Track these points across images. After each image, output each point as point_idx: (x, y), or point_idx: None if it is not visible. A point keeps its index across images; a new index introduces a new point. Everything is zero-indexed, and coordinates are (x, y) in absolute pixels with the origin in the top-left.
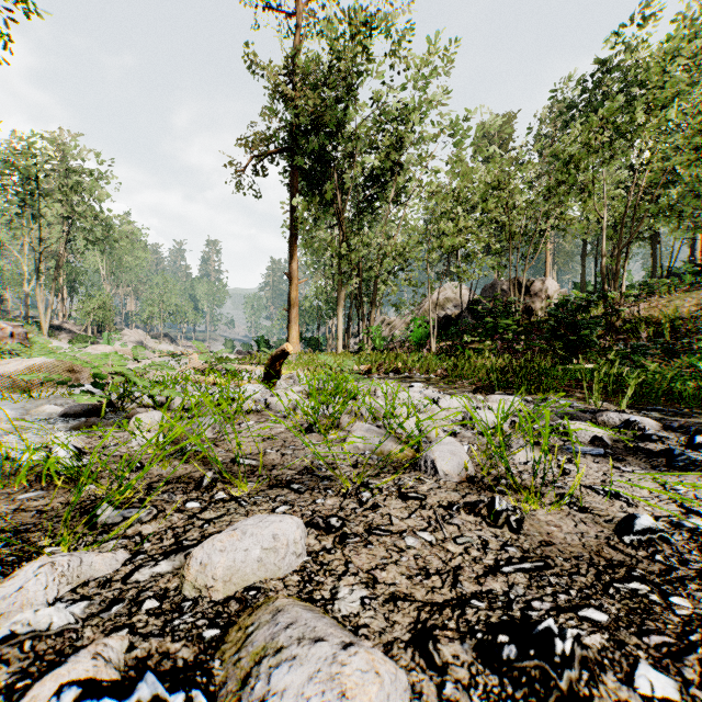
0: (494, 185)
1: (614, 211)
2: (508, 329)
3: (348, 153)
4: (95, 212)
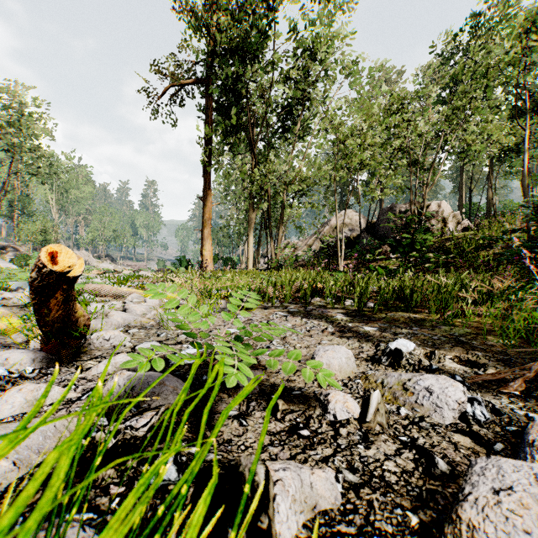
0: (397, 110)
1: (497, 143)
2: (424, 246)
3: (257, 87)
4: (37, 147)
